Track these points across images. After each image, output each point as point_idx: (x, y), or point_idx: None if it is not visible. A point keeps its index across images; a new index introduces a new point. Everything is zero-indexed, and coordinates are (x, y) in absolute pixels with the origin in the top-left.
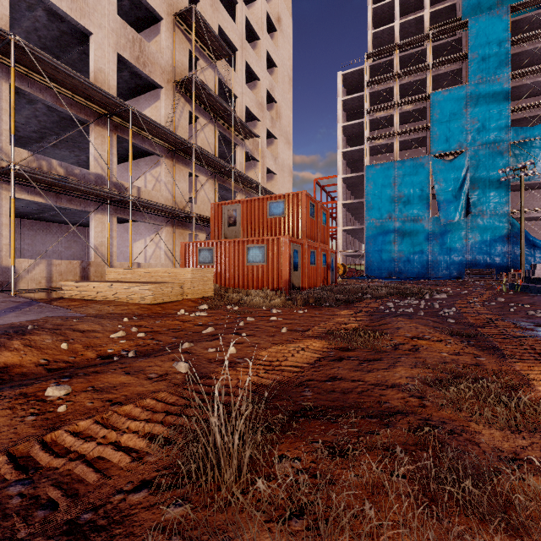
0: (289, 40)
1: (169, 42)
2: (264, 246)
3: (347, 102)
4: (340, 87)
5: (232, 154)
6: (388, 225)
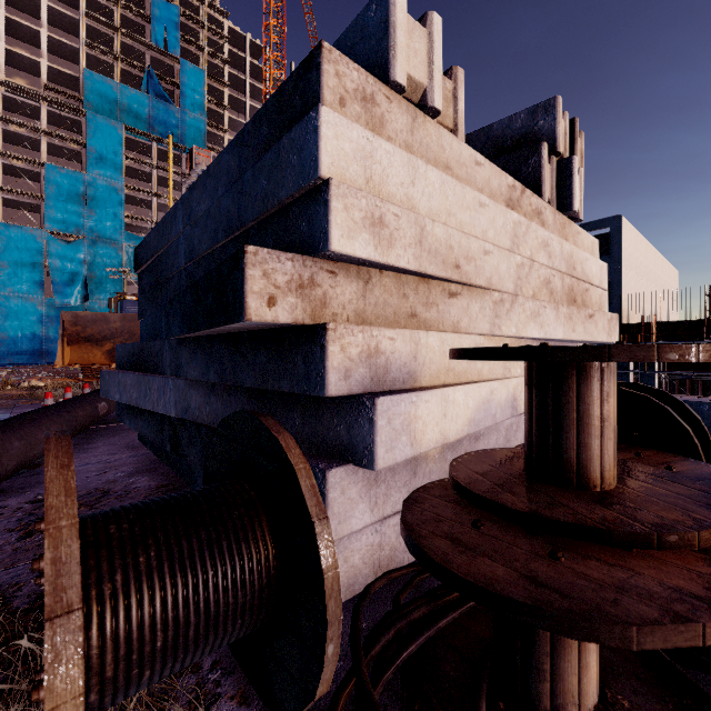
0: None
1: None
2: None
3: None
4: None
5: None
6: None
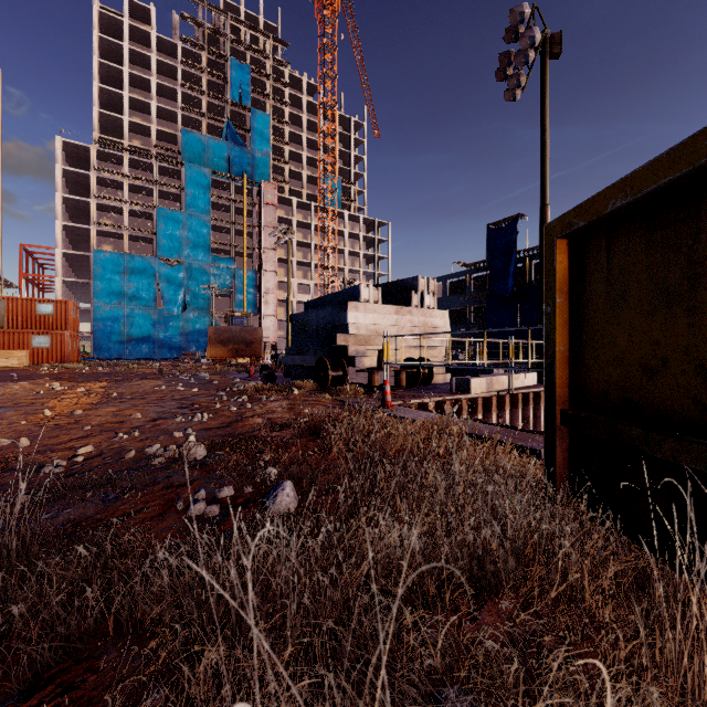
0: None
1: None
2: (49, 336)
3: (68, 172)
4: (60, 153)
5: None
6: (118, 310)
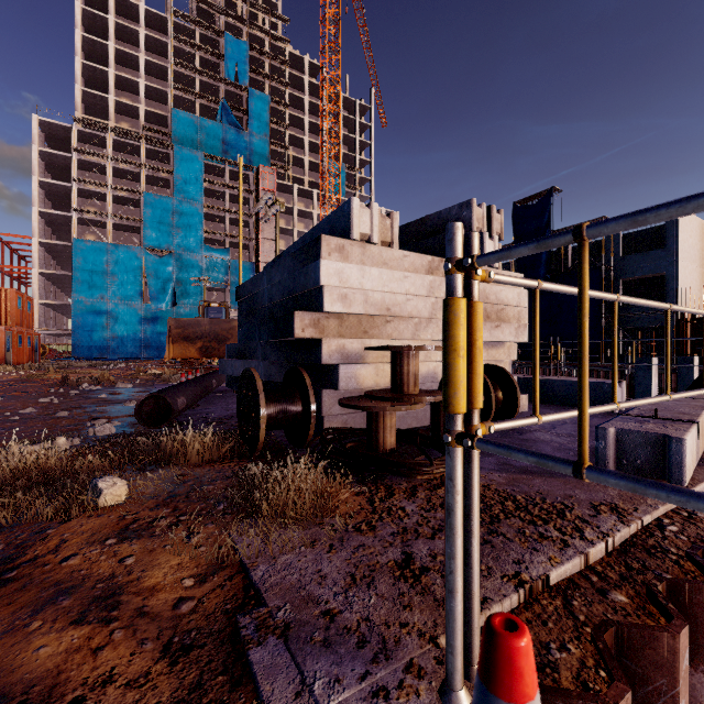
0: None
1: None
2: None
3: (47, 154)
4: (36, 133)
5: None
6: (101, 305)
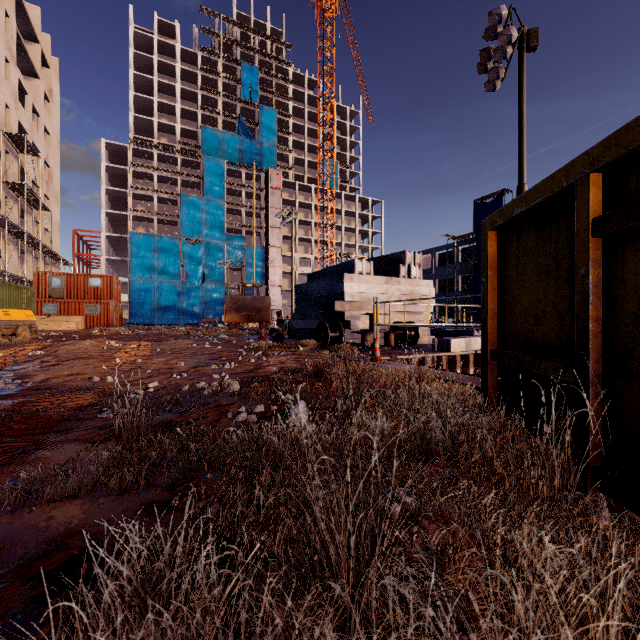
0: (58, 106)
1: None
2: (98, 305)
3: (110, 168)
4: (104, 153)
5: (40, 231)
6: (150, 283)
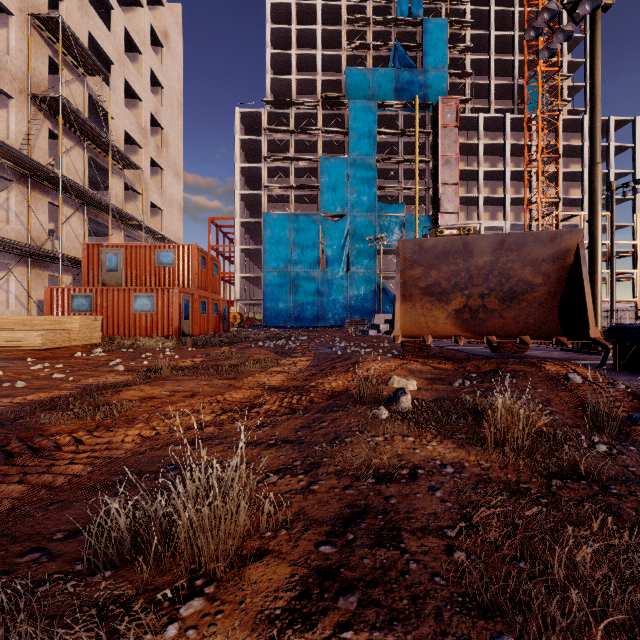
0: (179, 59)
1: (22, 44)
2: (153, 295)
3: (245, 142)
4: (238, 124)
5: (110, 188)
6: (284, 275)
